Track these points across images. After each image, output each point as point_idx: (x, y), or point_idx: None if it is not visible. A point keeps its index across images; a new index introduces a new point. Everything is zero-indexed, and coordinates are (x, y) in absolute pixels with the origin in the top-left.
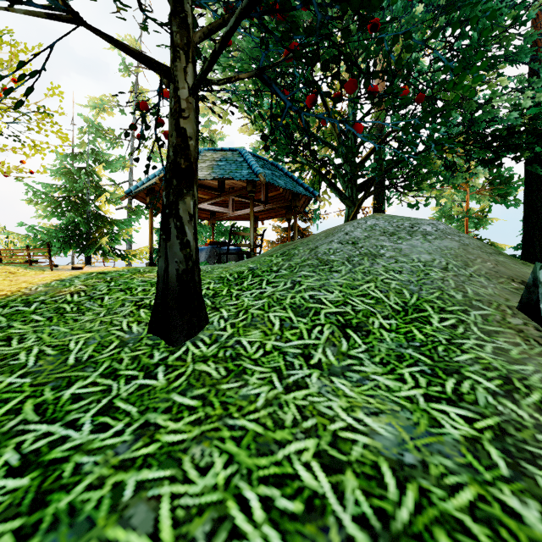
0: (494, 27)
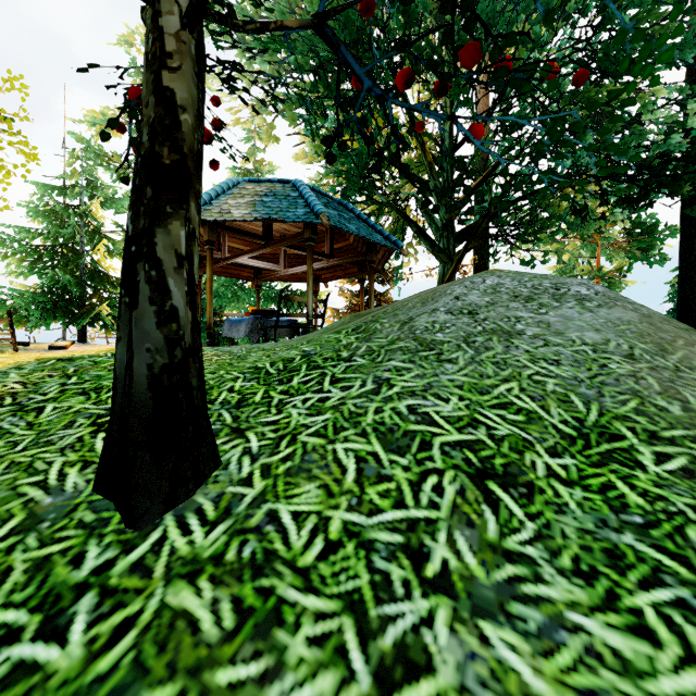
0: (643, 17)
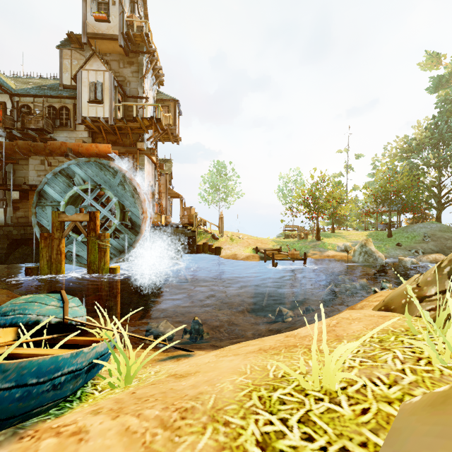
0: None
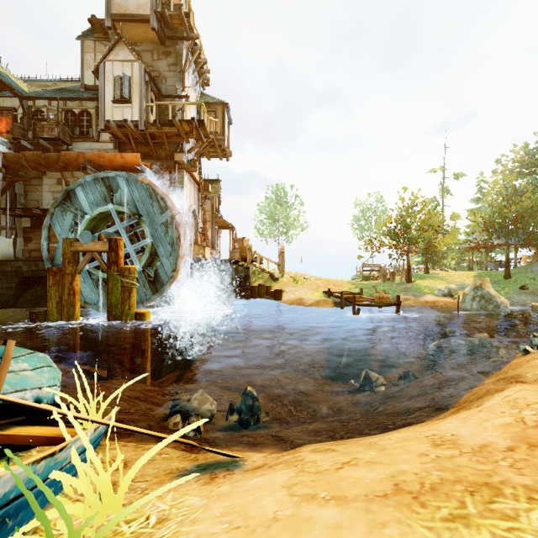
0: None
